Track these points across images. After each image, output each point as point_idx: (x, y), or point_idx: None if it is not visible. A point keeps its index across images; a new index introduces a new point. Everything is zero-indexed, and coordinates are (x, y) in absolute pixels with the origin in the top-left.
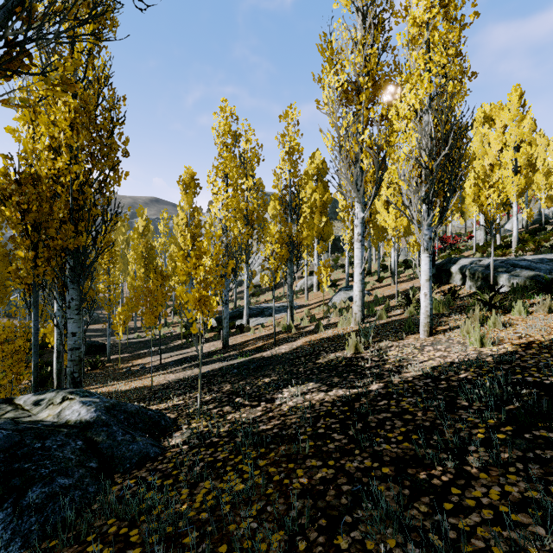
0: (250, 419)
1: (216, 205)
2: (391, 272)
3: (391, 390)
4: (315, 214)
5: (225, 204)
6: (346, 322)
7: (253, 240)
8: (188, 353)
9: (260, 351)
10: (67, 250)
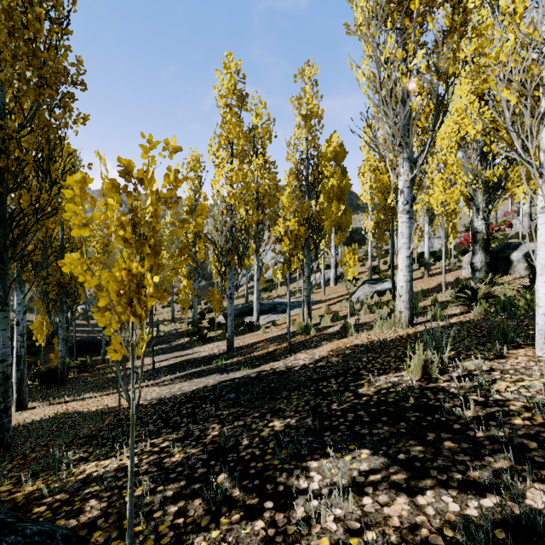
0: None
1: (218, 179)
2: (425, 263)
3: None
4: (332, 202)
5: (228, 177)
6: (386, 324)
7: (266, 234)
8: (188, 356)
9: (270, 359)
10: None
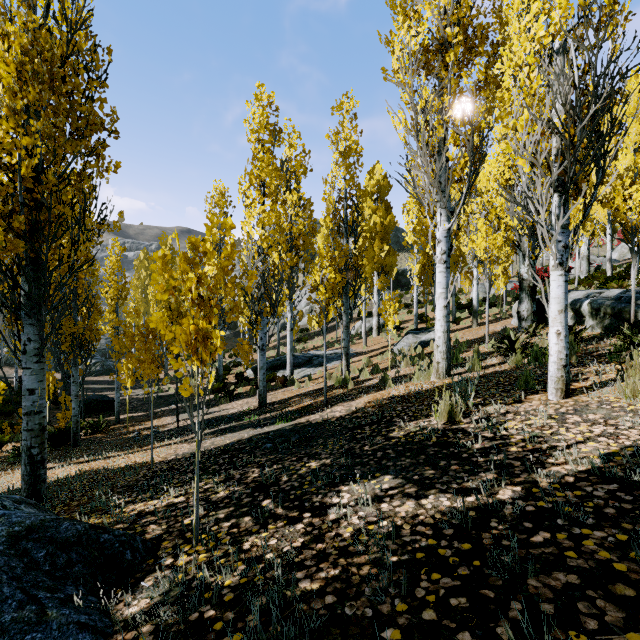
0: (281, 555)
1: (249, 221)
2: (473, 311)
3: (546, 506)
4: (375, 241)
5: (260, 219)
6: (424, 375)
7: (300, 276)
8: (215, 413)
9: (306, 413)
10: (20, 267)
